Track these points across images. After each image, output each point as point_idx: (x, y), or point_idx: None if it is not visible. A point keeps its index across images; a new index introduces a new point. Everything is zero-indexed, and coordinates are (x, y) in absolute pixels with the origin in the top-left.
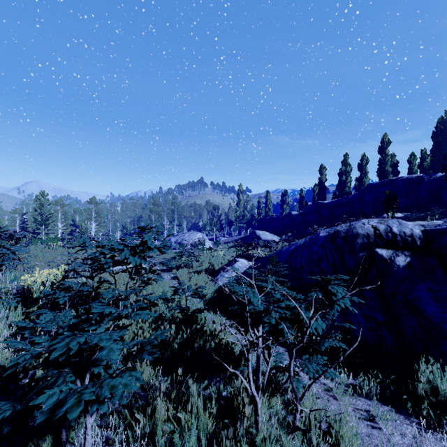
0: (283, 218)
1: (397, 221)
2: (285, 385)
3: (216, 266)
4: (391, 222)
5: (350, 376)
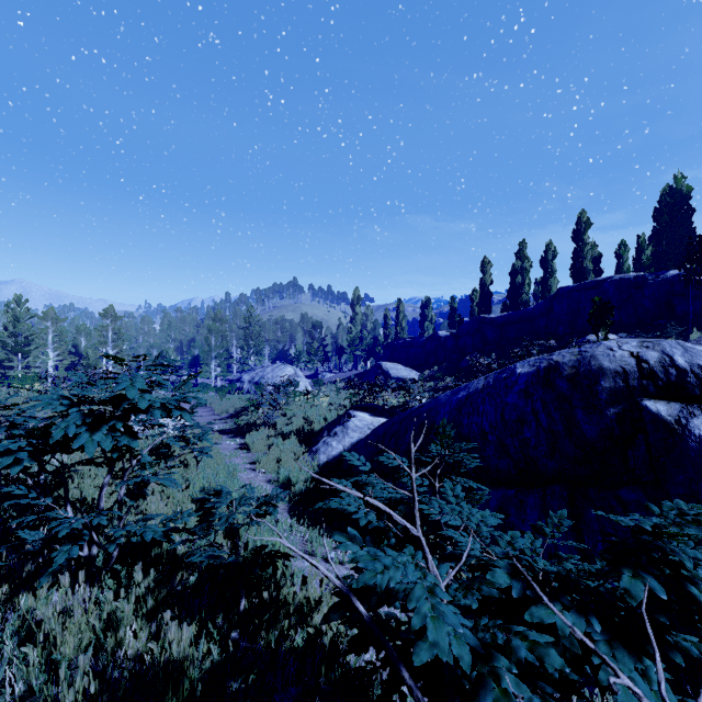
0: (425, 342)
1: (678, 344)
2: None
3: (315, 424)
4: (668, 345)
5: None
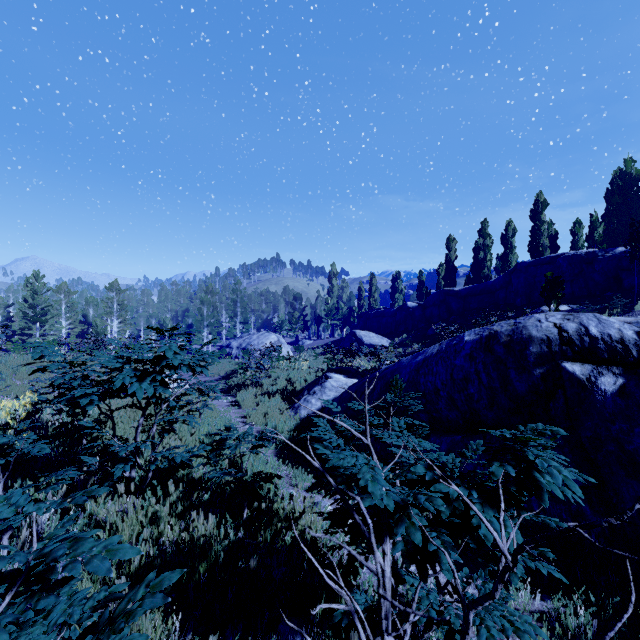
0: (395, 312)
1: (595, 317)
2: (427, 634)
3: (297, 385)
4: (585, 318)
5: (538, 595)
